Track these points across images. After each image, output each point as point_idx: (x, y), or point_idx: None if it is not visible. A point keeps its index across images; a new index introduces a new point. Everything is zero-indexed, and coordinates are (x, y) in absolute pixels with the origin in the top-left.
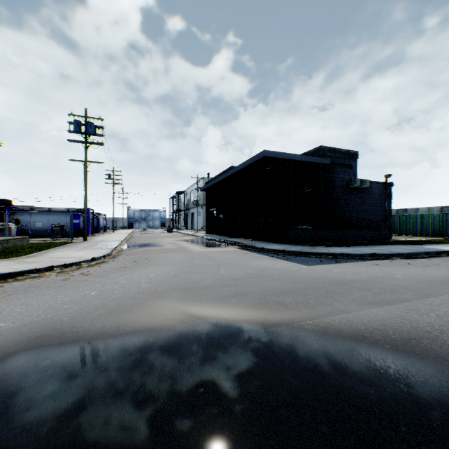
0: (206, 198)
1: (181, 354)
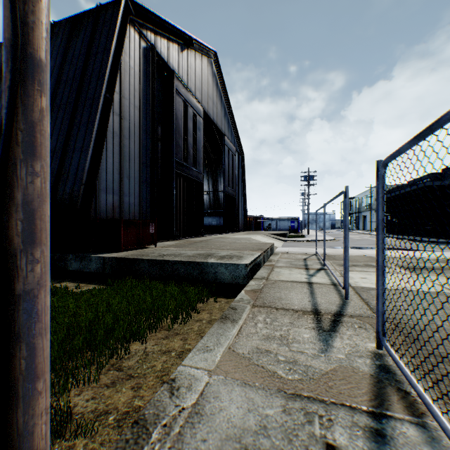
0: None
1: None
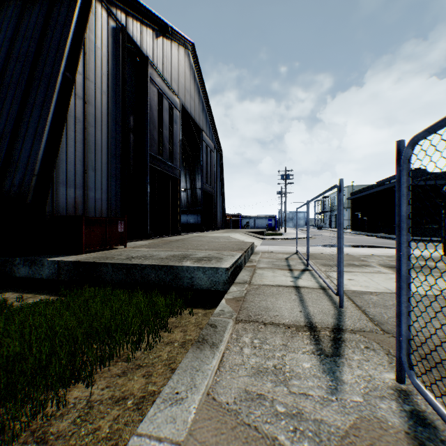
0: (351, 204)
1: (357, 245)
